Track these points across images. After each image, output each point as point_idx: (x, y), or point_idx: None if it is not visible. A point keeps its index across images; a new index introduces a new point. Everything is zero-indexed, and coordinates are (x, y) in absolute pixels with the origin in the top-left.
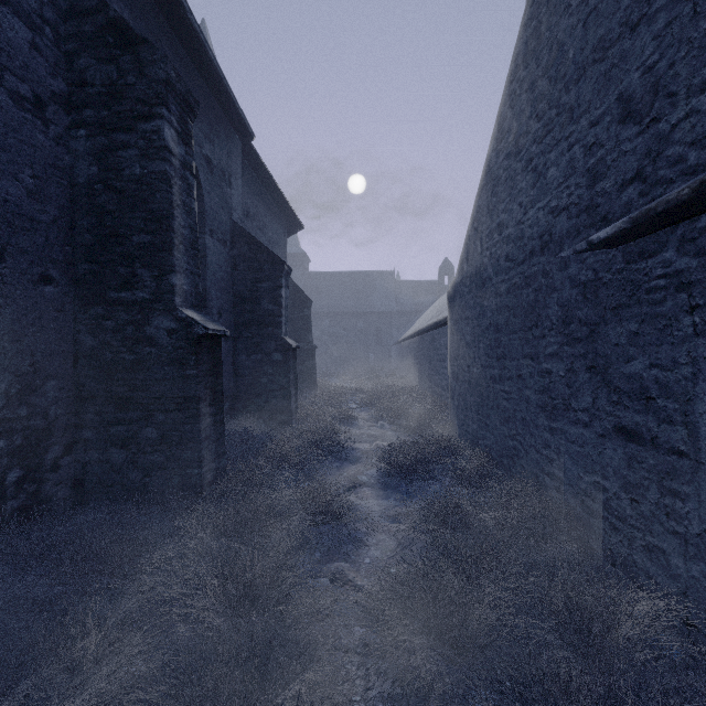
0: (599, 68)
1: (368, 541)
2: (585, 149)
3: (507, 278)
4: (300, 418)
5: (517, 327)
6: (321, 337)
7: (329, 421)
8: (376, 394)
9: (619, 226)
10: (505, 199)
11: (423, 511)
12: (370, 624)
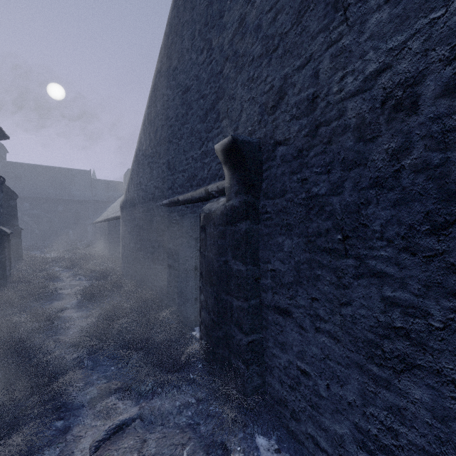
0: (164, 147)
1: (72, 326)
2: (162, 171)
3: (143, 206)
4: (14, 281)
5: (146, 228)
6: (21, 217)
7: (40, 280)
8: (75, 260)
9: (167, 201)
10: (142, 172)
11: (100, 309)
12: (73, 346)
